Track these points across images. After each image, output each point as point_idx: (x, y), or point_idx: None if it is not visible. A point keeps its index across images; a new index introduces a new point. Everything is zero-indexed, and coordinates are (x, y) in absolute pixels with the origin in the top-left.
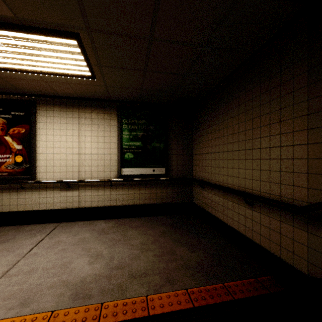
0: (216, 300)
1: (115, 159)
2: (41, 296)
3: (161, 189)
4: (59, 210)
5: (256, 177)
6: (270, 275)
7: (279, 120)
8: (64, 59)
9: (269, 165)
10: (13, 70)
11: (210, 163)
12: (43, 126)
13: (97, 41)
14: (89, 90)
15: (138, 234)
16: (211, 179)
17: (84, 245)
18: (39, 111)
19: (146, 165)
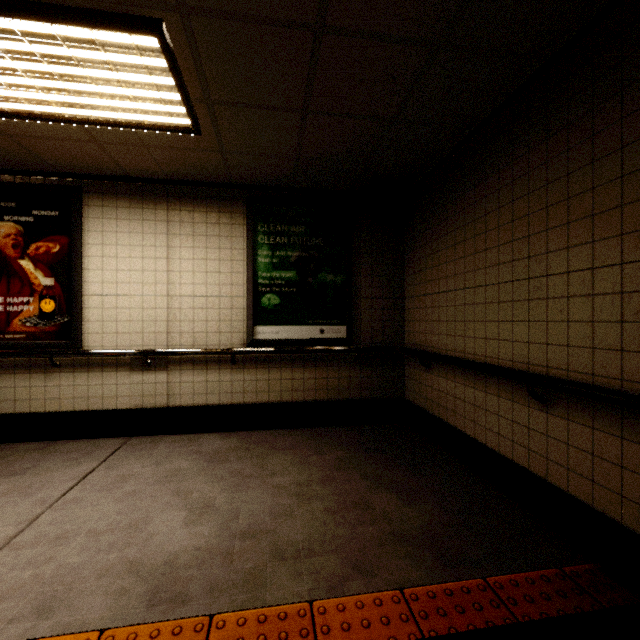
0: (472, 618)
1: (242, 308)
2: (80, 594)
3: (338, 370)
4: (127, 410)
5: (557, 338)
6: (592, 563)
7: (618, 203)
8: (134, 85)
9: (592, 310)
10: (31, 116)
11: (444, 314)
12: (96, 239)
13: (203, 38)
14: (189, 161)
15: (290, 463)
16: (445, 348)
17: (177, 485)
18: (89, 209)
19: (306, 320)
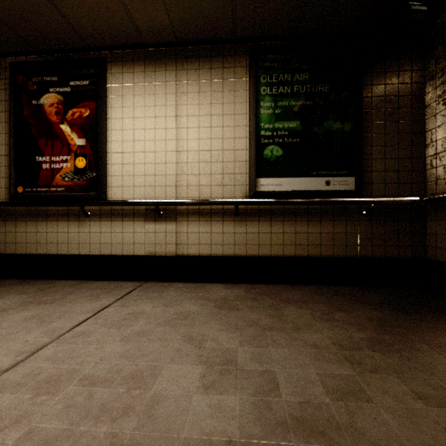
0: None
1: (244, 160)
2: None
3: (345, 225)
4: (142, 257)
5: None
6: None
7: None
8: None
9: None
10: None
11: None
12: (117, 103)
13: None
14: (197, 2)
15: (312, 317)
16: None
17: (188, 329)
18: (112, 77)
19: (311, 172)
